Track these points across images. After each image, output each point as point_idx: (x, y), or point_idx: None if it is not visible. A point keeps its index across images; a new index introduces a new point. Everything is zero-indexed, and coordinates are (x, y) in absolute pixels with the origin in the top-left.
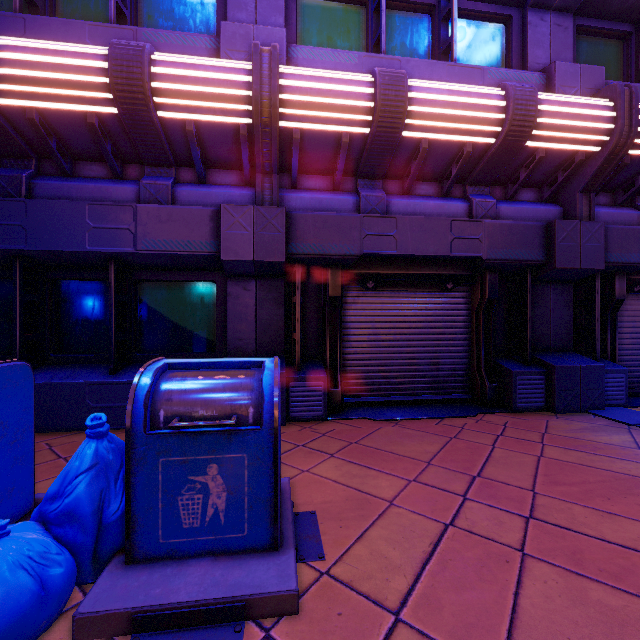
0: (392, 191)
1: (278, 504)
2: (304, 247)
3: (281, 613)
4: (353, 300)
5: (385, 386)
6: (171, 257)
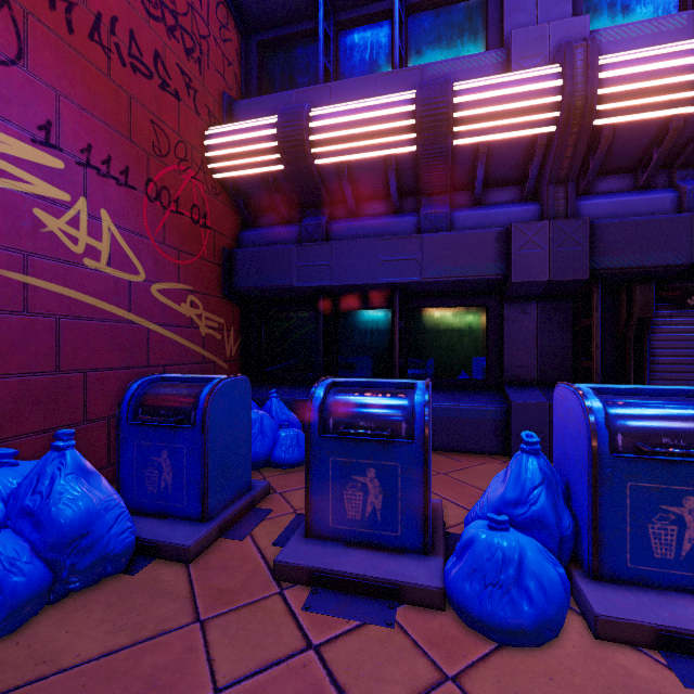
0: None
1: None
2: (609, 261)
3: None
4: (662, 321)
5: None
6: (453, 283)
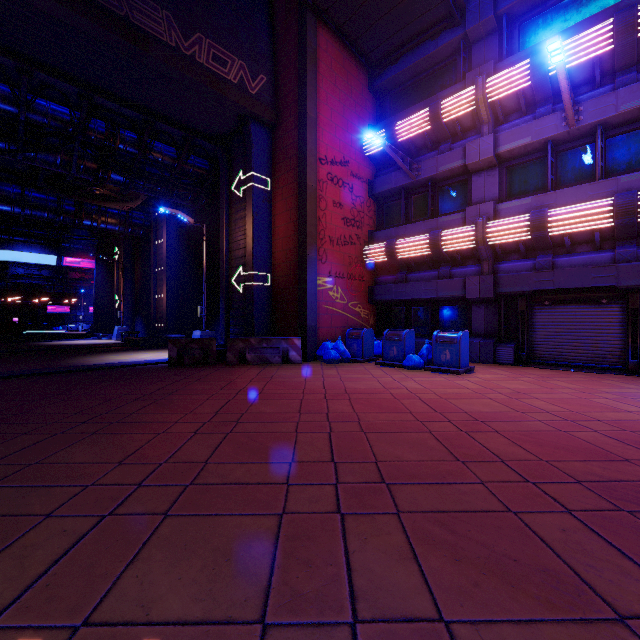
0: (560, 253)
1: (460, 359)
2: (503, 290)
3: (456, 374)
4: (537, 311)
5: (558, 356)
6: (449, 298)
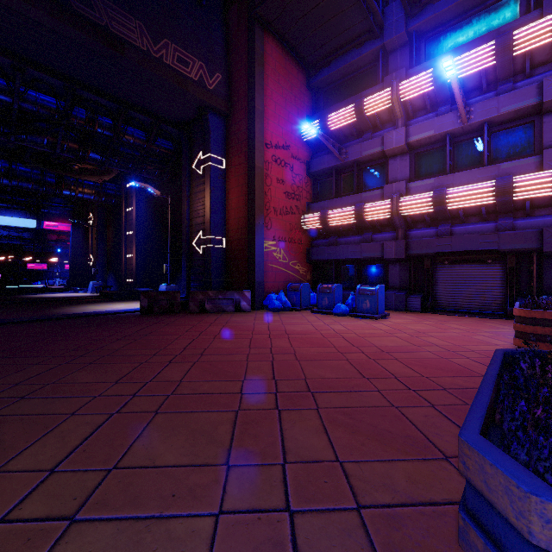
0: (456, 223)
1: (377, 307)
2: (412, 252)
3: (374, 319)
4: (439, 269)
5: (455, 305)
6: (370, 258)
